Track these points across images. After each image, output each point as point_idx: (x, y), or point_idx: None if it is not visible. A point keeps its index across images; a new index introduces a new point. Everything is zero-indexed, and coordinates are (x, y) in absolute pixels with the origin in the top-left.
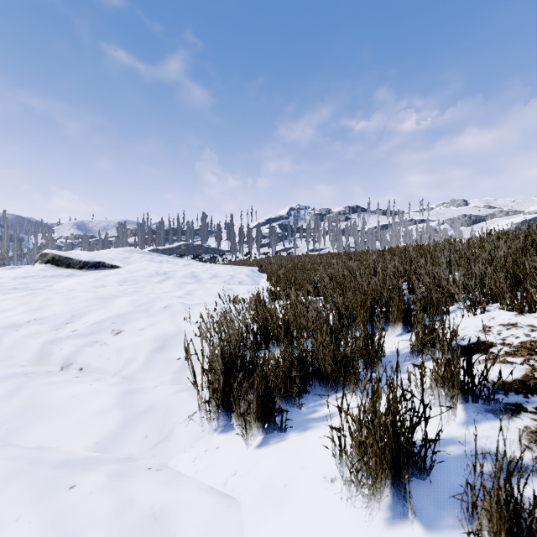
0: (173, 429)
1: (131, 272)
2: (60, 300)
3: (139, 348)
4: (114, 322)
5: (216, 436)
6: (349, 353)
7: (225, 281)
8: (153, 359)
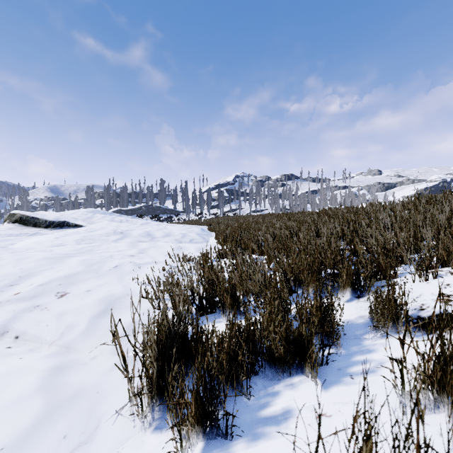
0: (99, 423)
1: (90, 231)
2: (11, 261)
3: (81, 313)
4: (61, 284)
5: (148, 436)
6: (304, 331)
7: (177, 239)
8: (95, 325)
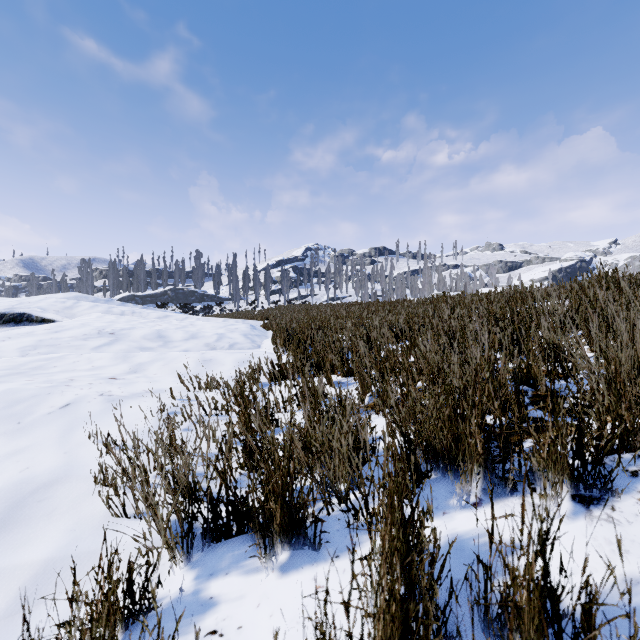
0: None
1: (54, 331)
2: None
3: None
4: None
5: None
6: None
7: (208, 344)
8: None
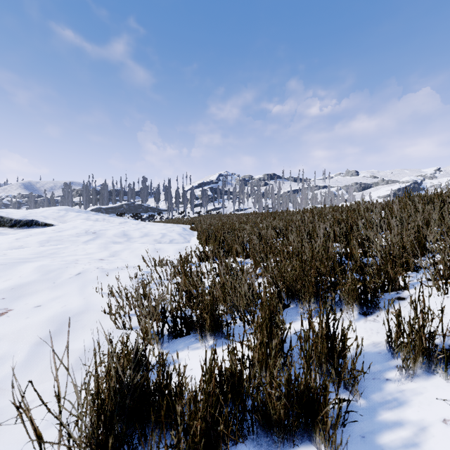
0: None
1: (58, 231)
2: None
3: (22, 338)
4: (4, 297)
5: None
6: (312, 382)
7: (156, 240)
8: (38, 354)
